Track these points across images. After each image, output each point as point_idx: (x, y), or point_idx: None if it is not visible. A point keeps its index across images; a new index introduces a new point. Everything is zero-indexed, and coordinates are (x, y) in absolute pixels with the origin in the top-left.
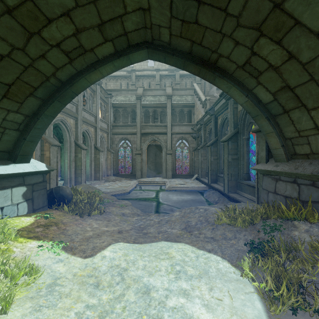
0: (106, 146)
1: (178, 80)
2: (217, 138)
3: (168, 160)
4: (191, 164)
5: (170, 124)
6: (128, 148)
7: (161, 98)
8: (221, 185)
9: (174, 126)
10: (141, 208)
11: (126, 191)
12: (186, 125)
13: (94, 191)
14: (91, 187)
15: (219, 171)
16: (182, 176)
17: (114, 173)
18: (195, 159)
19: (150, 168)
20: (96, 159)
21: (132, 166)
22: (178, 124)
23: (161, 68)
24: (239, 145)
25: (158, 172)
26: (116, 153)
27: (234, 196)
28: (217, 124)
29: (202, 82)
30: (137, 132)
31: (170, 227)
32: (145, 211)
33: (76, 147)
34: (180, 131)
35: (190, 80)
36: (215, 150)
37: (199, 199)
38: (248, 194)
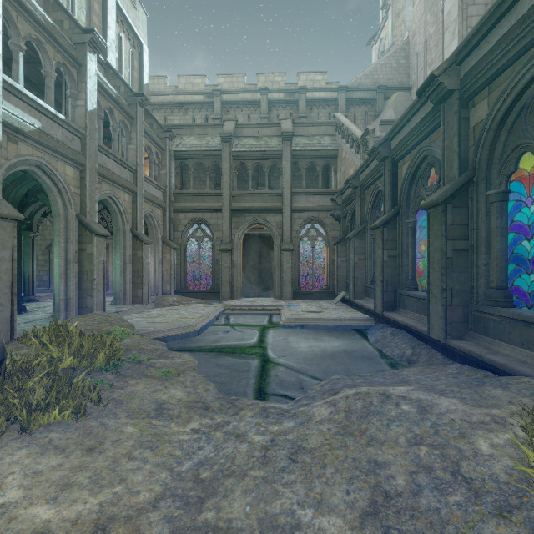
0: (161, 236)
1: (304, 110)
2: (398, 209)
3: (284, 262)
4: (330, 270)
5: (289, 192)
6: (208, 242)
7: (271, 141)
8: (409, 315)
9: (297, 195)
10: (220, 379)
11: (193, 329)
12: (321, 193)
13: (112, 331)
14: (113, 319)
15: (402, 284)
16: (312, 294)
17: (178, 289)
18: (338, 260)
19: (249, 279)
20: (136, 260)
21: (213, 275)
22: (305, 192)
23: (271, 87)
24: (473, 214)
25: (266, 288)
26: (182, 250)
27: (469, 348)
28: (396, 179)
29: (349, 114)
30: (223, 207)
31: (310, 494)
32: (228, 390)
33: (81, 231)
34: (308, 206)
35: (327, 111)
36: (393, 236)
37: (361, 349)
38: (516, 344)
